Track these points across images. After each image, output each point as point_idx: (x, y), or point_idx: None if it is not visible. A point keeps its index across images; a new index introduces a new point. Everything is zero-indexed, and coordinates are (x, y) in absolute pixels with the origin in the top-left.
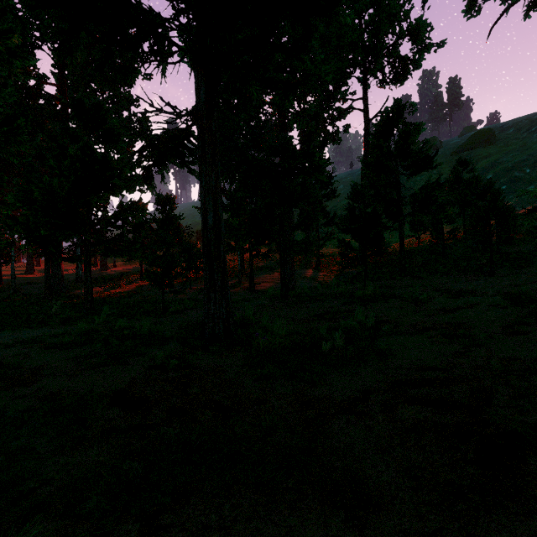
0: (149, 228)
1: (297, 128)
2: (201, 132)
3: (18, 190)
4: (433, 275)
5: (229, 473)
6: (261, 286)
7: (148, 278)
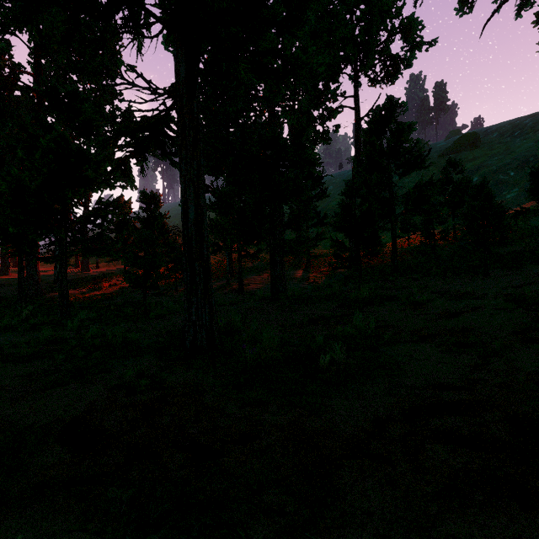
0: (133, 227)
1: (288, 123)
2: (181, 114)
3: None
4: (426, 276)
5: None
6: (250, 288)
7: (128, 279)
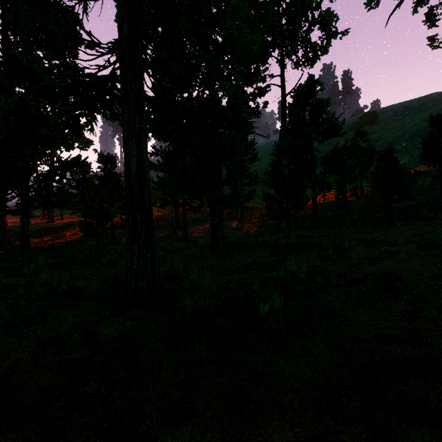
0: (92, 184)
1: (225, 94)
2: (124, 69)
3: None
4: (342, 226)
5: None
6: (193, 236)
7: (83, 229)
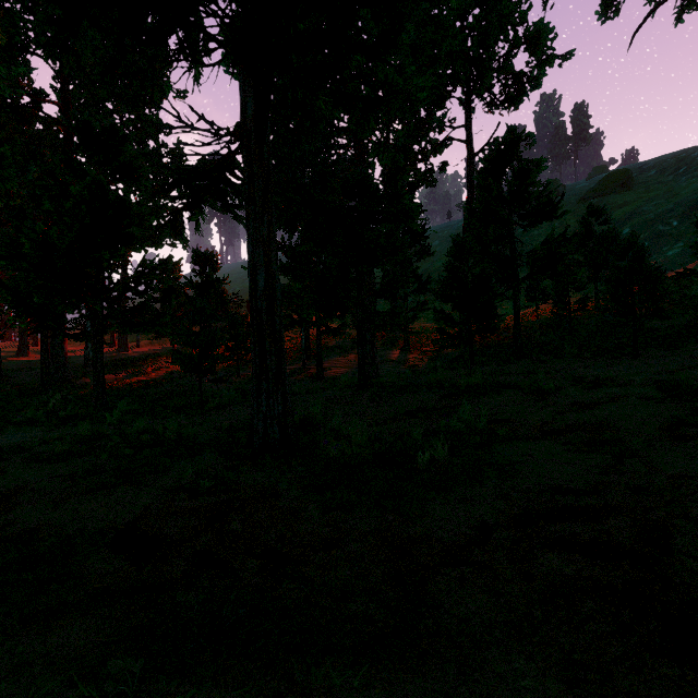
0: (183, 296)
1: (380, 163)
2: (249, 159)
3: (4, 244)
4: (558, 358)
5: (280, 670)
6: (332, 372)
7: (180, 361)
